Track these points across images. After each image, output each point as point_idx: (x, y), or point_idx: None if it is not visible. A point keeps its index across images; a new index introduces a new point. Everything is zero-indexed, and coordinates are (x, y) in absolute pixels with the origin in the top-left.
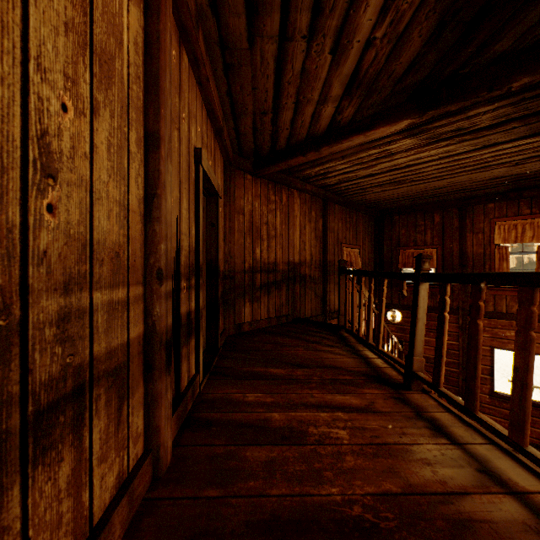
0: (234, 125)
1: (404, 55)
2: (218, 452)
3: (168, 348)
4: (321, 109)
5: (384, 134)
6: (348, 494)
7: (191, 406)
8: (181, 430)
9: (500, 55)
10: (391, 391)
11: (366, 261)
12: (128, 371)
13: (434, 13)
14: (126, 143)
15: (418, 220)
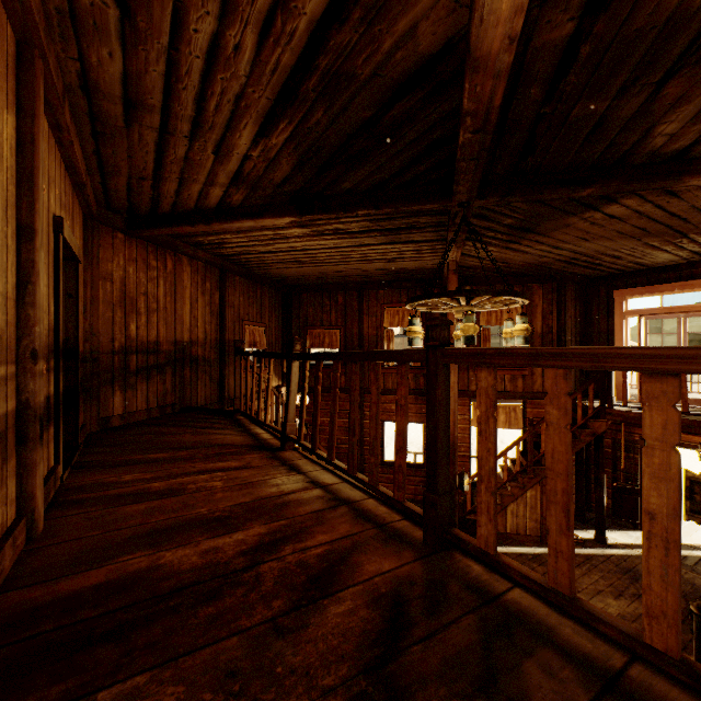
0: (102, 180)
1: (279, 171)
2: (97, 514)
3: (41, 423)
4: (209, 189)
5: (273, 224)
6: (214, 509)
7: (54, 494)
8: (48, 511)
9: (348, 190)
10: (268, 453)
11: (273, 341)
12: (7, 439)
13: (294, 155)
14: (6, 240)
15: (325, 300)
